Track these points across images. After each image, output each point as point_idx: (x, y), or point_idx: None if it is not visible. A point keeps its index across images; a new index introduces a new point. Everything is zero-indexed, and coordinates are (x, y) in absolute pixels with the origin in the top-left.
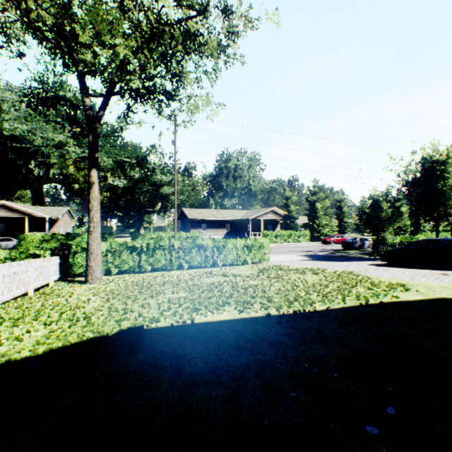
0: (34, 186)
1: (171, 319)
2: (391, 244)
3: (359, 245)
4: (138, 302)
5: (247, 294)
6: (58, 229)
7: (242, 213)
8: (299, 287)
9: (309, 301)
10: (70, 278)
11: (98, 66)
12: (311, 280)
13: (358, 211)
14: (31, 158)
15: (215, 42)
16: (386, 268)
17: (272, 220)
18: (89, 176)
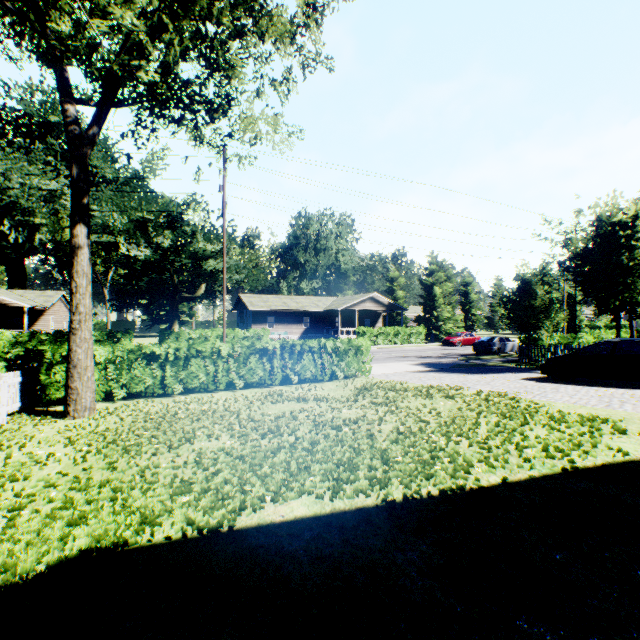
0: (10, 259)
1: (188, 518)
2: (547, 346)
3: (499, 348)
4: (138, 464)
5: (342, 442)
6: (46, 325)
7: (328, 301)
8: (431, 426)
9: (460, 459)
10: (43, 408)
11: (82, 42)
12: (444, 408)
13: (501, 298)
14: (4, 216)
15: (285, 18)
16: (554, 385)
17: (372, 312)
18: (71, 235)
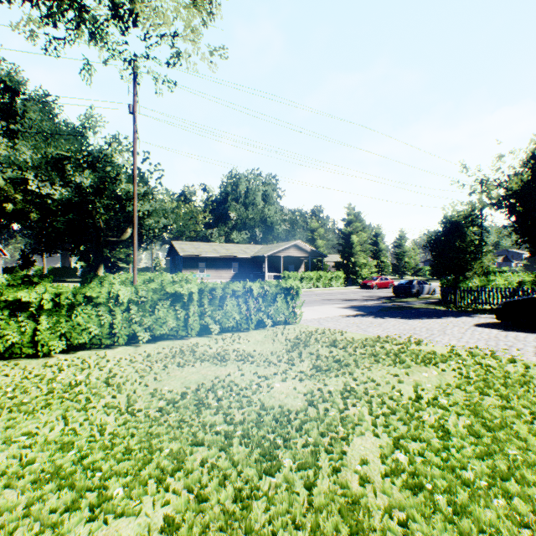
0: None
1: None
2: (471, 288)
3: (418, 290)
4: None
5: None
6: None
7: (255, 249)
8: (472, 460)
9: None
10: None
11: None
12: (431, 384)
13: (430, 240)
14: None
15: None
16: (529, 335)
17: (295, 258)
18: None
